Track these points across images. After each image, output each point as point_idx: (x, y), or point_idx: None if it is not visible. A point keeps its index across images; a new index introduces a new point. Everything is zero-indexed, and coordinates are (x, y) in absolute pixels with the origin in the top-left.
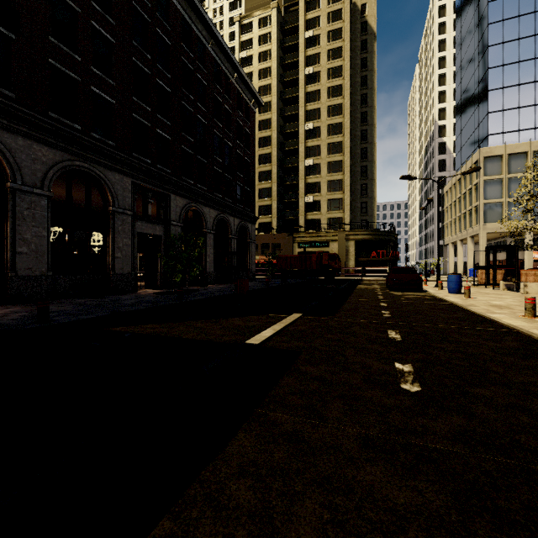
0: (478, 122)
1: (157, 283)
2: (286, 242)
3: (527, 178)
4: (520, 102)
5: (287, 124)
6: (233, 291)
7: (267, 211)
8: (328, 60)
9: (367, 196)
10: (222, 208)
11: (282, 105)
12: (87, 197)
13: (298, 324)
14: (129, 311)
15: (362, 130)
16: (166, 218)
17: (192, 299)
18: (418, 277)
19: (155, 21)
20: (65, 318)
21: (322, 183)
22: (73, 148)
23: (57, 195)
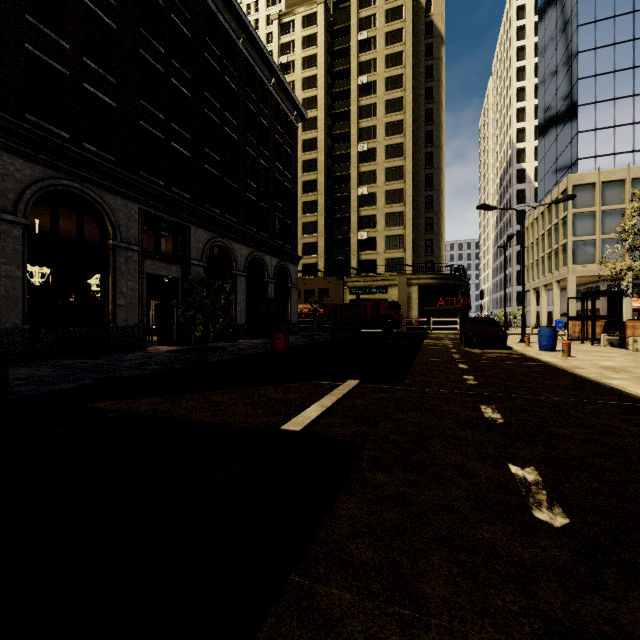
0: (566, 144)
1: (173, 338)
2: (335, 287)
3: (633, 208)
4: (616, 119)
5: (337, 145)
6: (269, 348)
7: (312, 250)
8: (386, 67)
9: (433, 232)
10: (256, 244)
11: (331, 122)
12: (78, 228)
13: (354, 395)
14: (127, 377)
15: (427, 153)
16: (184, 256)
17: (215, 360)
18: (501, 331)
19: (171, 5)
20: (34, 388)
21: (379, 216)
22: (59, 162)
23: (47, 227)
